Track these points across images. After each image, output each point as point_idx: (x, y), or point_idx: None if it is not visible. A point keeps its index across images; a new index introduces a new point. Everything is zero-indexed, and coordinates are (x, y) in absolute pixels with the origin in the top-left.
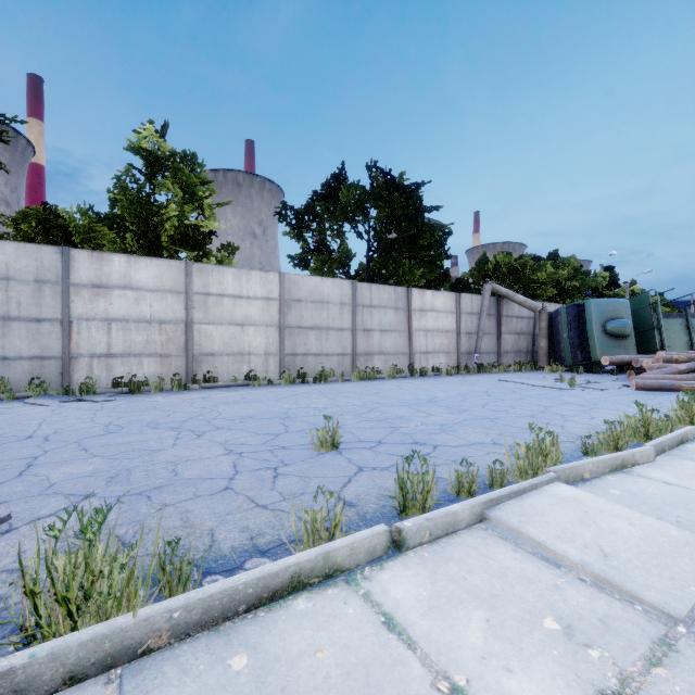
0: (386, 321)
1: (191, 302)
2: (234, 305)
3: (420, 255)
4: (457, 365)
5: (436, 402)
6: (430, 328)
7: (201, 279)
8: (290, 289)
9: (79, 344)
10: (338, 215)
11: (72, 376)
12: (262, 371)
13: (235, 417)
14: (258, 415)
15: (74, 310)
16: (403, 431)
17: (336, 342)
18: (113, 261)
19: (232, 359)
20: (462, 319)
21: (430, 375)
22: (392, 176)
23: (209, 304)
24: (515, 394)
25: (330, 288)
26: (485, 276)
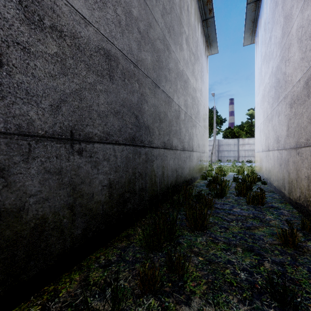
0: None
1: None
2: None
3: None
4: None
5: None
6: None
7: None
8: None
9: (240, 154)
10: None
11: (239, 160)
12: None
13: None
14: None
15: (239, 149)
16: None
17: None
18: (245, 139)
19: None
20: None
21: None
22: None
23: None
24: None
25: None
26: None
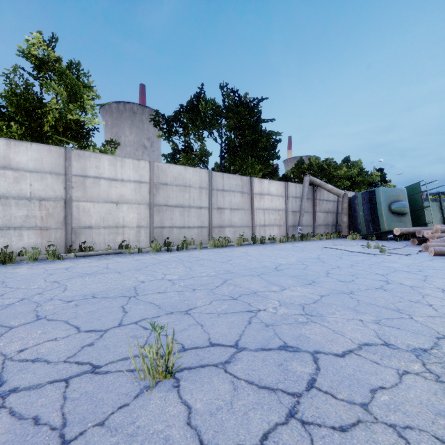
0: (234, 202)
1: (70, 182)
2: (109, 186)
3: (259, 155)
4: (286, 235)
5: (282, 270)
6: (267, 207)
7: (79, 163)
8: (158, 174)
9: None
10: (199, 125)
11: None
12: (134, 241)
13: (75, 297)
14: (104, 292)
15: None
16: (263, 320)
17: (196, 217)
18: None
19: (108, 231)
20: (289, 201)
21: (267, 242)
22: (239, 94)
23: (86, 185)
24: (344, 260)
25: (191, 175)
26: (302, 172)
